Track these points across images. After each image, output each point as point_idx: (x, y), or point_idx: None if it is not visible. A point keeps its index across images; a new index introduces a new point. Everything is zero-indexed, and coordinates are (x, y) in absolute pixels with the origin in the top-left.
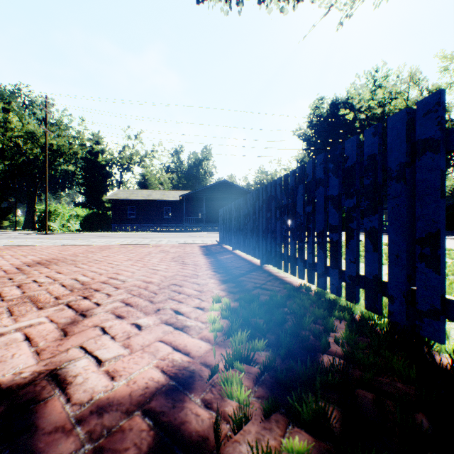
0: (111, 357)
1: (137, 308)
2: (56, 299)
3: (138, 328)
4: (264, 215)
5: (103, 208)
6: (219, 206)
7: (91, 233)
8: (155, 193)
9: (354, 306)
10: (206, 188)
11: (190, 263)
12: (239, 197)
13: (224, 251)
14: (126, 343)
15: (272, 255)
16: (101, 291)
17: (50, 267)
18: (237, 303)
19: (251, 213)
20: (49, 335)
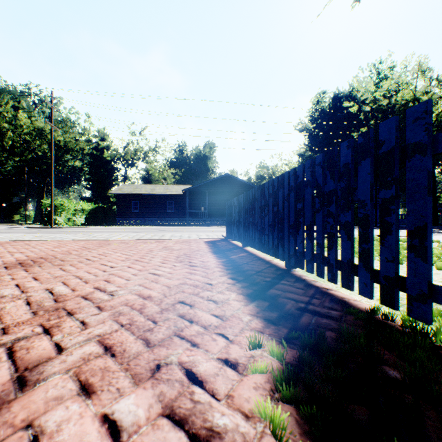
0: None
1: (121, 362)
2: (1, 332)
3: (112, 440)
4: (292, 206)
5: (108, 202)
6: (222, 200)
7: (96, 227)
8: (159, 187)
9: None
10: (208, 182)
11: (198, 265)
12: (242, 191)
13: (234, 248)
14: None
15: (305, 257)
16: (75, 316)
17: (29, 270)
18: (291, 351)
19: (270, 204)
20: None
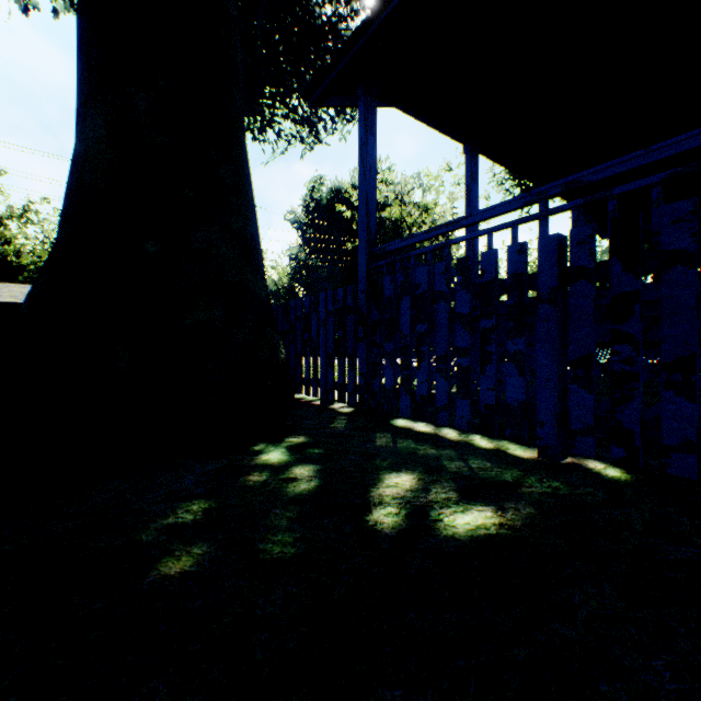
0: None
1: None
2: None
3: None
4: None
5: None
6: None
7: None
8: None
9: None
10: None
11: None
12: None
13: None
14: None
15: None
16: None
17: None
18: None
19: None
20: None
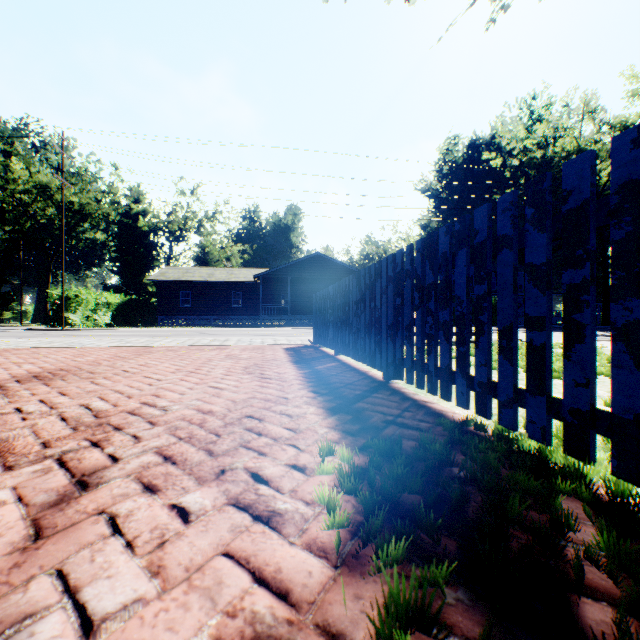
0: (116, 605)
1: (183, 469)
2: (43, 446)
3: (183, 519)
4: (390, 301)
5: (145, 293)
6: (310, 290)
7: (128, 329)
8: (219, 271)
9: (586, 467)
10: (291, 264)
11: (273, 377)
12: (339, 277)
13: (323, 356)
14: (155, 562)
15: (405, 364)
16: (124, 431)
17: (51, 384)
18: (364, 457)
19: (367, 298)
20: (2, 538)
